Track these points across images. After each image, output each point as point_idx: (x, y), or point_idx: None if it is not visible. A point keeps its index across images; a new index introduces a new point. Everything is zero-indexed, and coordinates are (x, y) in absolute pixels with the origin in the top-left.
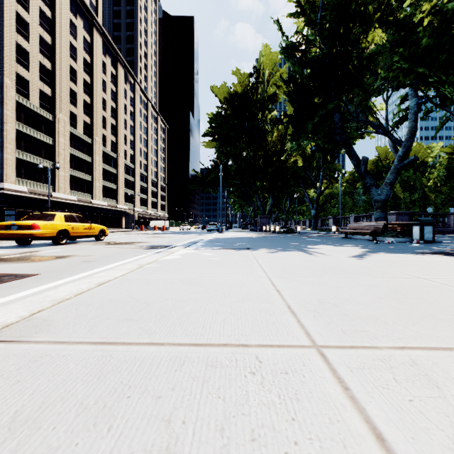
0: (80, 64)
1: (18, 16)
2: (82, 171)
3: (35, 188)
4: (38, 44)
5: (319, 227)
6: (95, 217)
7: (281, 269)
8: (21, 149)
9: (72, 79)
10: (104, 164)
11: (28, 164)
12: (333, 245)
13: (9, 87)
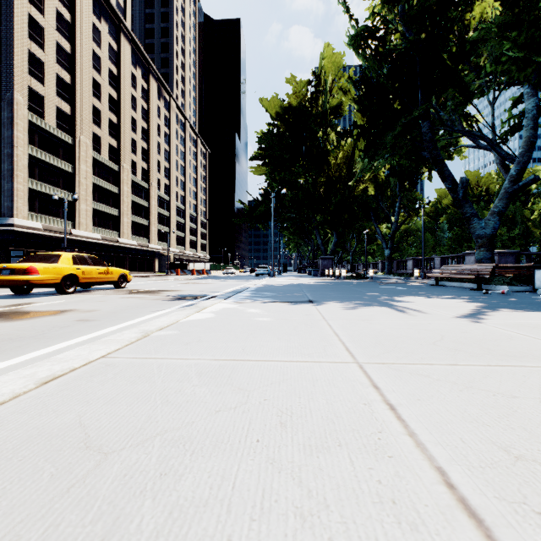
0: (105, 76)
1: (31, 20)
2: (107, 204)
3: (52, 224)
4: (55, 53)
5: (394, 271)
6: (123, 259)
7: (374, 344)
8: (35, 178)
9: (95, 95)
10: (134, 195)
11: (43, 195)
12: (426, 296)
13: (20, 104)
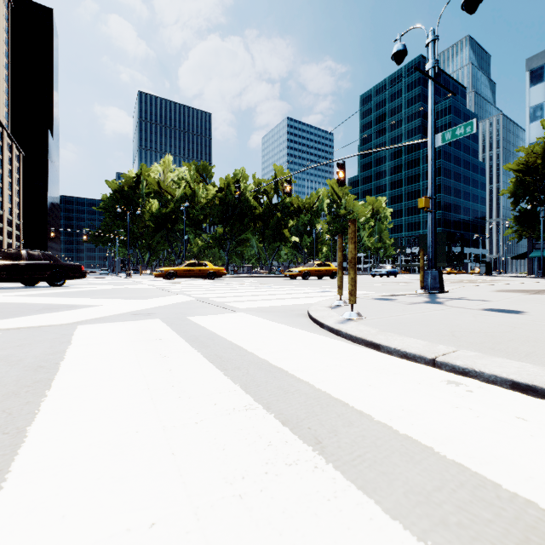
0: None
1: None
2: None
3: None
4: None
5: None
6: None
7: None
8: None
9: None
10: None
11: None
12: None
13: None
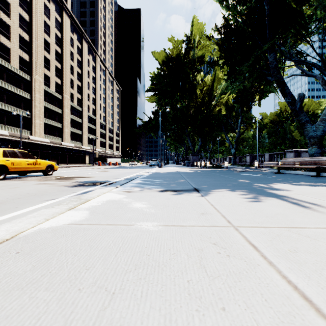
0: (52, 38)
1: None
2: (54, 120)
3: (16, 132)
4: (18, 20)
5: (237, 163)
6: (64, 155)
7: None
8: (4, 101)
9: (46, 49)
10: (72, 115)
11: (9, 113)
12: (289, 182)
13: None
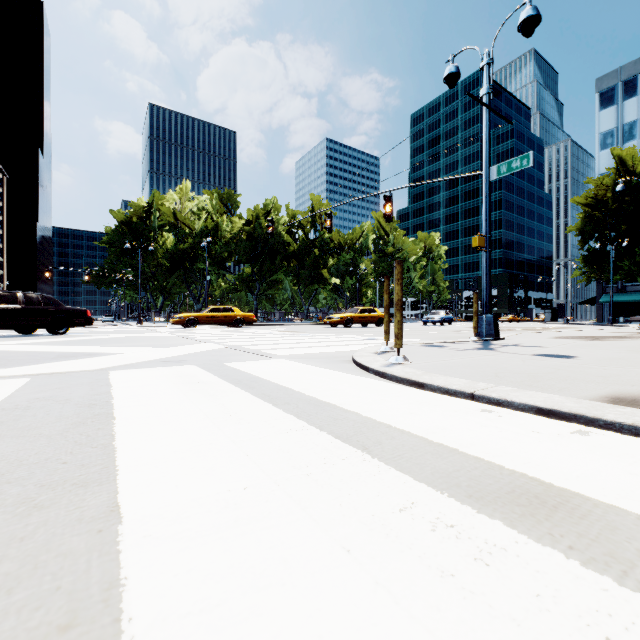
0: None
1: None
2: None
3: None
4: None
5: None
6: None
7: None
8: None
9: None
10: None
11: None
12: None
13: None
